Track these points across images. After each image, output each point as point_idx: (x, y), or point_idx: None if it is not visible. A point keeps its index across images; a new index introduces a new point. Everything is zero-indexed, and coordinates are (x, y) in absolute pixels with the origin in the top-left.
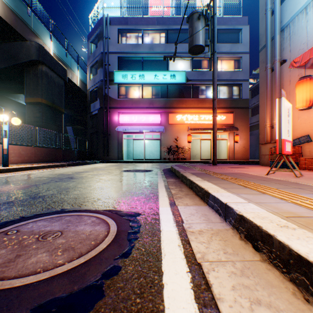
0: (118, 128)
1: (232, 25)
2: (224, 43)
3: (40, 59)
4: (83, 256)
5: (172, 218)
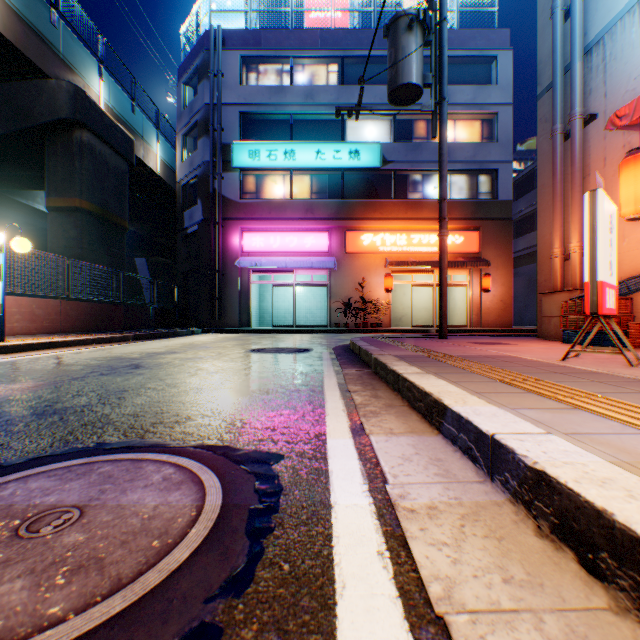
0: (240, 261)
1: (477, 47)
2: (460, 85)
3: (77, 117)
4: (122, 589)
5: (358, 468)
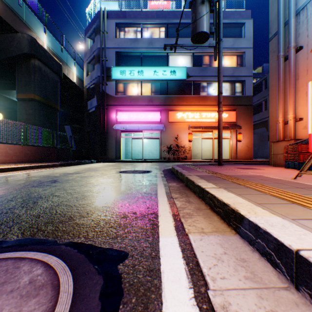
0: (115, 126)
1: (235, 19)
2: (226, 38)
3: (32, 52)
4: None
5: (183, 269)
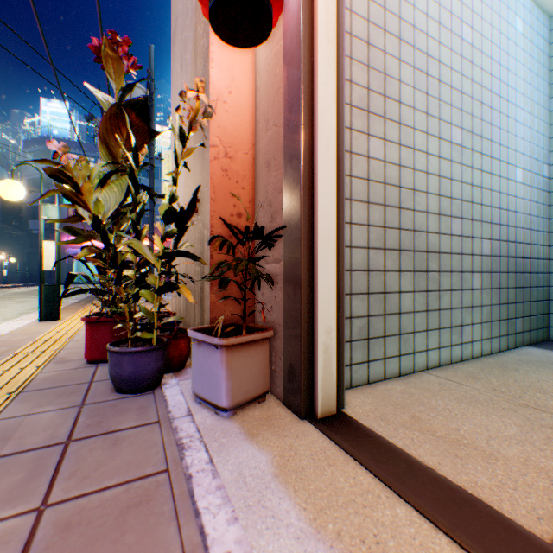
0: (69, 251)
1: None
2: None
3: None
4: None
5: None
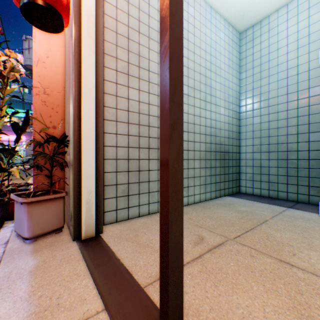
0: None
1: None
2: None
3: None
4: None
5: None
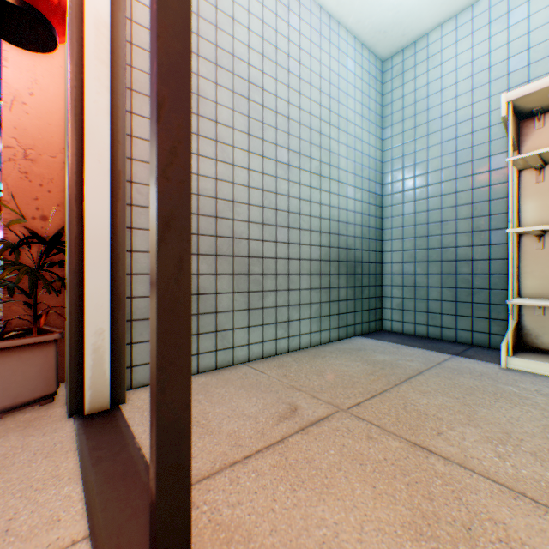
0: None
1: None
2: None
3: None
4: None
5: None
